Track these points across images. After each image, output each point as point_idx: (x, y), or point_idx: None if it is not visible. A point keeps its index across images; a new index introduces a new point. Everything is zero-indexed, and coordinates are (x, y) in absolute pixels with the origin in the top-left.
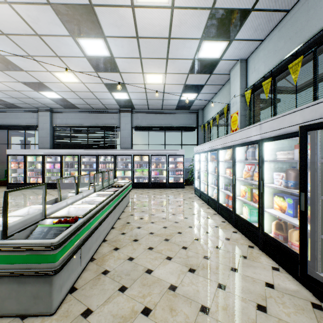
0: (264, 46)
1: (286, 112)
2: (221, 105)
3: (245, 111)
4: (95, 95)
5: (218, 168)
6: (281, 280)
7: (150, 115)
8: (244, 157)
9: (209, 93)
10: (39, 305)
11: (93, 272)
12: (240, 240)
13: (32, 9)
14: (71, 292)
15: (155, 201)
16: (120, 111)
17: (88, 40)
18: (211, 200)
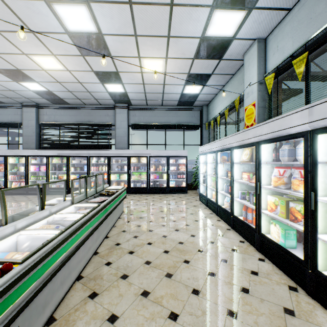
0: (292, 17)
1: None
2: (231, 98)
3: (264, 102)
4: (85, 87)
5: (233, 171)
6: None
7: (148, 112)
8: (271, 157)
9: (216, 85)
10: None
11: None
12: (274, 276)
13: None
14: None
15: (153, 210)
16: (115, 107)
17: (67, 7)
18: (222, 210)
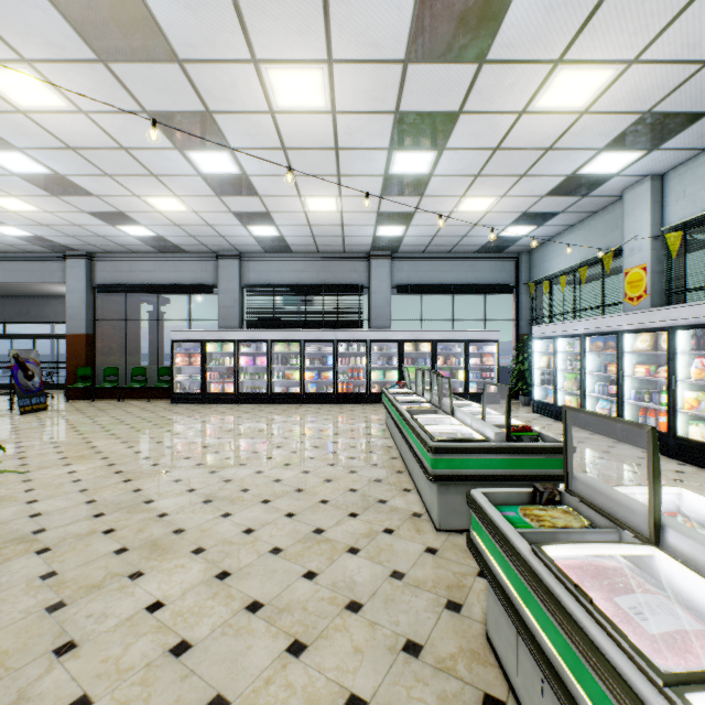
0: None
1: None
2: (589, 249)
3: (660, 265)
4: (344, 231)
5: (622, 364)
6: None
7: (425, 264)
8: (688, 345)
9: (559, 225)
10: None
11: None
12: (703, 474)
13: (362, 119)
14: None
15: None
16: (371, 257)
17: (411, 154)
18: (597, 420)
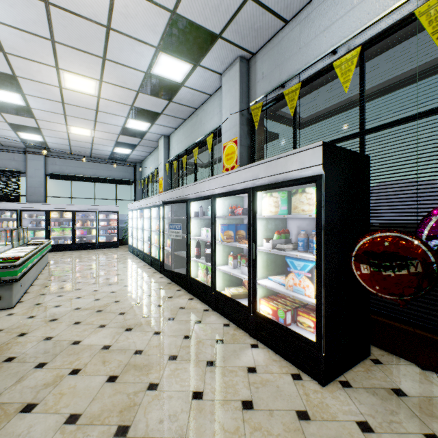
0: (177, 133)
1: (166, 192)
2: (155, 166)
3: (168, 177)
4: None
5: (144, 224)
6: (161, 280)
7: (74, 162)
8: None
9: (144, 151)
10: (2, 304)
11: (32, 295)
12: (150, 271)
13: None
14: (20, 302)
15: (82, 259)
16: (27, 152)
17: None
18: (140, 252)
